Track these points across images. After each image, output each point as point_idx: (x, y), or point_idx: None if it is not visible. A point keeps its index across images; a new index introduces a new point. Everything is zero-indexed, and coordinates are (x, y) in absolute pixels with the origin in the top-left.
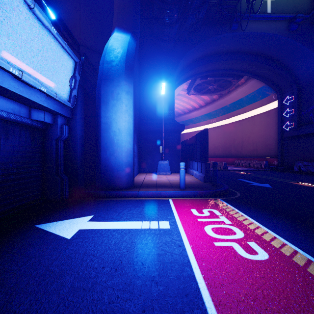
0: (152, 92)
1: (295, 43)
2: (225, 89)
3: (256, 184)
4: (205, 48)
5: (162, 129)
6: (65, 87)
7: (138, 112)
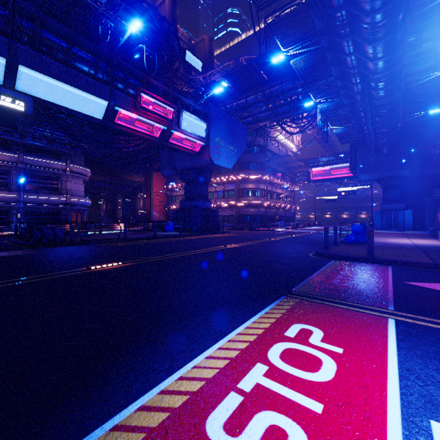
0: None
1: None
2: None
3: None
4: None
5: None
6: None
7: None
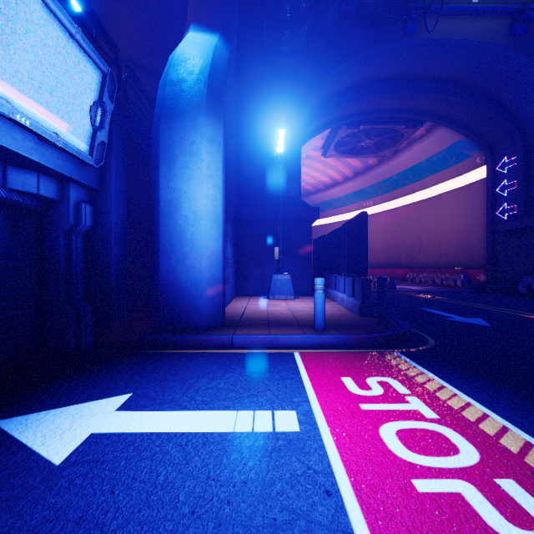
0: (260, 149)
1: (521, 59)
2: (391, 147)
3: (458, 318)
4: (357, 69)
5: (279, 216)
6: (81, 122)
7: (235, 184)
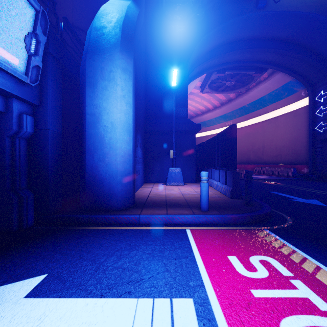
0: (161, 85)
1: None
2: (245, 86)
3: (300, 199)
4: (225, 32)
5: (173, 129)
6: (16, 47)
7: (144, 108)
